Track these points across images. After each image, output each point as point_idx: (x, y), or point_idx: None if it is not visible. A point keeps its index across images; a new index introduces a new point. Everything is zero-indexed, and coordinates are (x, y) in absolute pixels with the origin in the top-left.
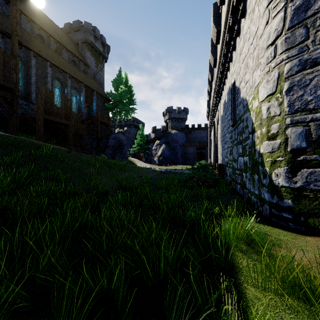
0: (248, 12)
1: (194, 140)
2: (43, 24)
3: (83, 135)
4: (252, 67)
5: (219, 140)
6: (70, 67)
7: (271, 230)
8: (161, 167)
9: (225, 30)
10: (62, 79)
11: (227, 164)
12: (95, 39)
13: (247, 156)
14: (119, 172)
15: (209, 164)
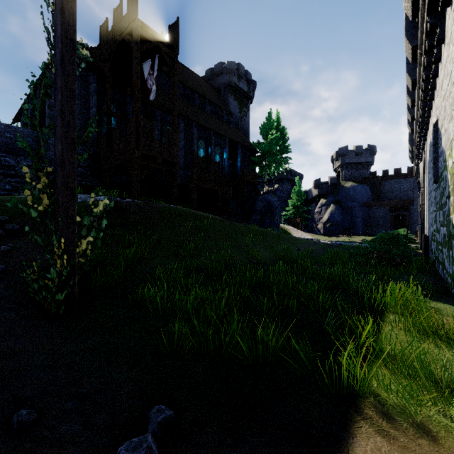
0: (446, 41)
1: (387, 195)
2: (188, 81)
3: (228, 199)
4: (448, 114)
5: (425, 199)
6: (213, 121)
7: (448, 308)
8: (328, 238)
9: (422, 52)
10: (206, 137)
11: (432, 236)
12: (239, 79)
13: (445, 227)
14: (273, 243)
15: (401, 236)
